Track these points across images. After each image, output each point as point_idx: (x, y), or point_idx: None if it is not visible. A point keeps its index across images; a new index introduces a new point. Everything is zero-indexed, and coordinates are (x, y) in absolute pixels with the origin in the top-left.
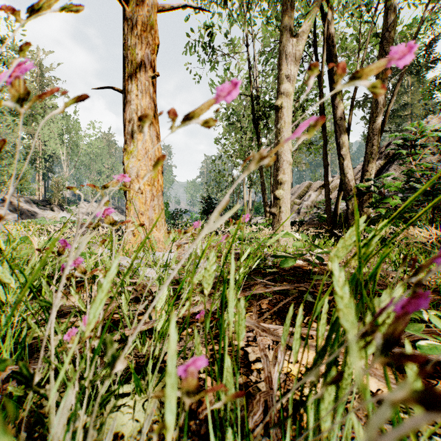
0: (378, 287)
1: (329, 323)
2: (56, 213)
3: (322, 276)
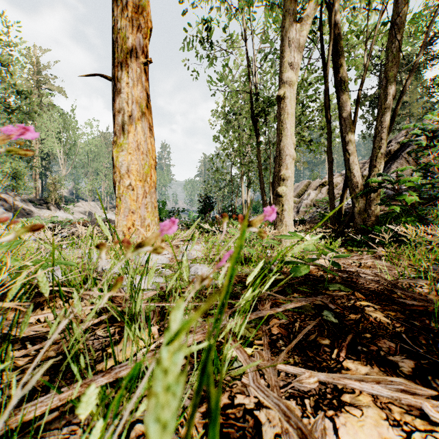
0: (417, 303)
1: (368, 361)
2: (53, 212)
3: (339, 285)
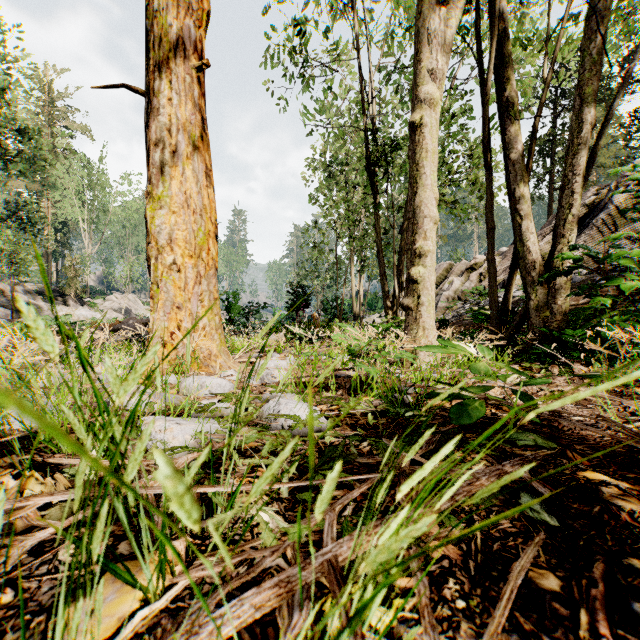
0: None
1: None
2: (72, 309)
3: (532, 436)
